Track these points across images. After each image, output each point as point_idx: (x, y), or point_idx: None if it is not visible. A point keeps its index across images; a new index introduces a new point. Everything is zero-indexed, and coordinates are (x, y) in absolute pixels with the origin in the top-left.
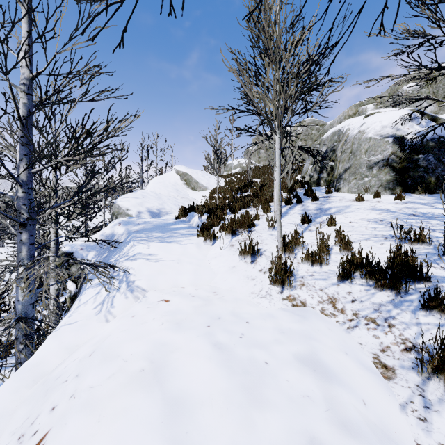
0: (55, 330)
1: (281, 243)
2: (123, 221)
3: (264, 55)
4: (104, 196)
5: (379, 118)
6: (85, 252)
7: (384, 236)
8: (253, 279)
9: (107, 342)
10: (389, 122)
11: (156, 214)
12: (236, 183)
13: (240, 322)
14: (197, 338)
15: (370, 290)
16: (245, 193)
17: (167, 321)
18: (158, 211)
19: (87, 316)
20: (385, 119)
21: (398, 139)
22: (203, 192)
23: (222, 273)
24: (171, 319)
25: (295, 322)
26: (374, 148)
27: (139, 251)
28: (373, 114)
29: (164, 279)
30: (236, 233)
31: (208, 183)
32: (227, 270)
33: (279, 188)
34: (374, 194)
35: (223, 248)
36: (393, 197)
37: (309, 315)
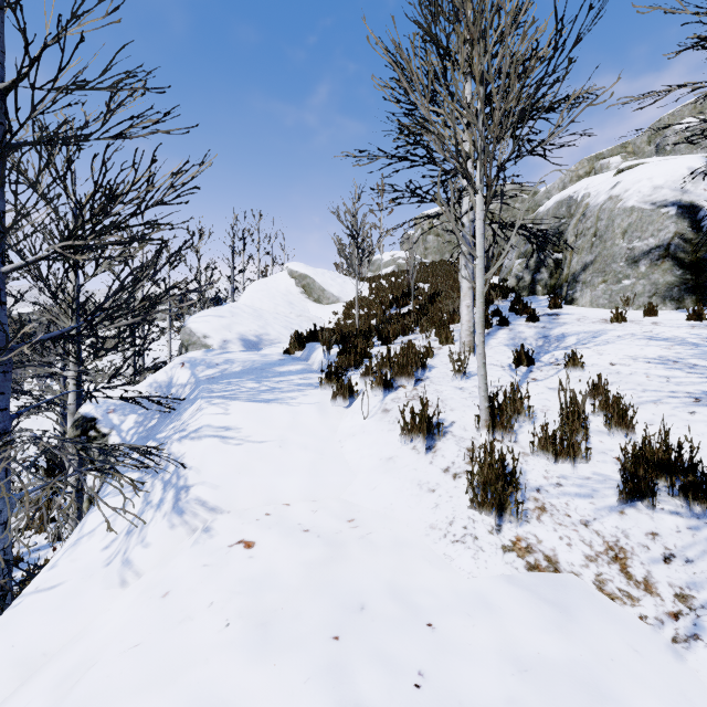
0: (13, 604)
1: (486, 411)
2: (189, 359)
3: (445, 50)
4: (140, 317)
5: (648, 173)
6: (119, 416)
7: (691, 394)
8: (432, 491)
9: (77, 696)
10: (666, 178)
11: (253, 344)
12: (388, 290)
13: (413, 627)
14: (305, 686)
15: (702, 529)
16: (403, 308)
17: (240, 615)
18: (258, 339)
19: (86, 569)
20: (659, 175)
21: (687, 209)
22: (333, 307)
23: (366, 472)
24: (249, 608)
25: (549, 631)
26: (640, 226)
27: (208, 421)
28: (633, 167)
29: (249, 487)
30: (392, 385)
31: (342, 292)
32: (377, 465)
33: (482, 299)
34: (644, 309)
35: (368, 416)
36: (683, 315)
37: (575, 601)
